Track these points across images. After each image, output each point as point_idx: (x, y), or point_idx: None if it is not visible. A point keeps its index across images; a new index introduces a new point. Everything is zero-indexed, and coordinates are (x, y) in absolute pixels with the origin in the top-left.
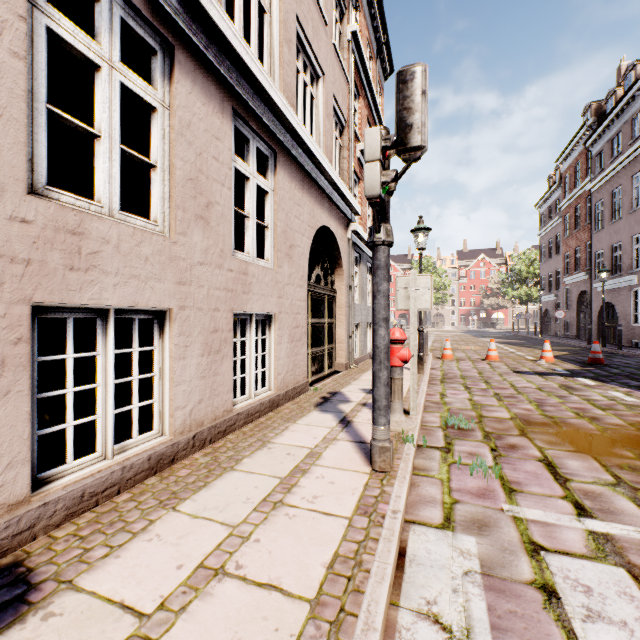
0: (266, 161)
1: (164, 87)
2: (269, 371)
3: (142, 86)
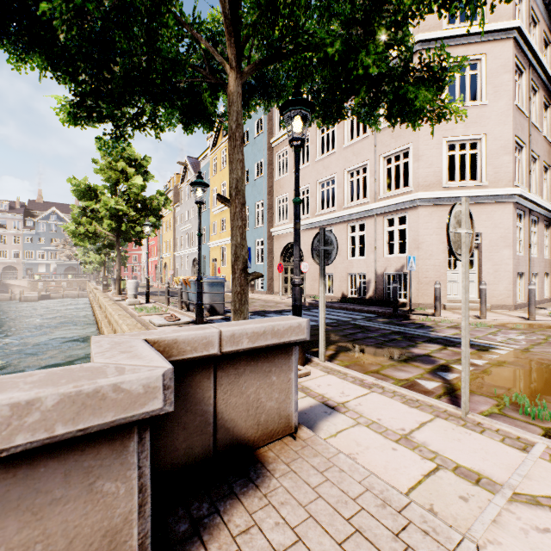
0: (546, 226)
1: (536, 227)
2: (546, 291)
3: (534, 229)
